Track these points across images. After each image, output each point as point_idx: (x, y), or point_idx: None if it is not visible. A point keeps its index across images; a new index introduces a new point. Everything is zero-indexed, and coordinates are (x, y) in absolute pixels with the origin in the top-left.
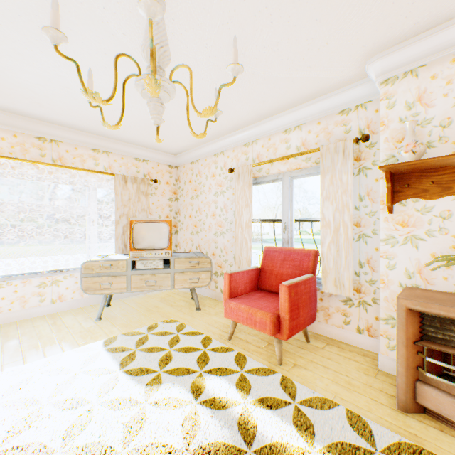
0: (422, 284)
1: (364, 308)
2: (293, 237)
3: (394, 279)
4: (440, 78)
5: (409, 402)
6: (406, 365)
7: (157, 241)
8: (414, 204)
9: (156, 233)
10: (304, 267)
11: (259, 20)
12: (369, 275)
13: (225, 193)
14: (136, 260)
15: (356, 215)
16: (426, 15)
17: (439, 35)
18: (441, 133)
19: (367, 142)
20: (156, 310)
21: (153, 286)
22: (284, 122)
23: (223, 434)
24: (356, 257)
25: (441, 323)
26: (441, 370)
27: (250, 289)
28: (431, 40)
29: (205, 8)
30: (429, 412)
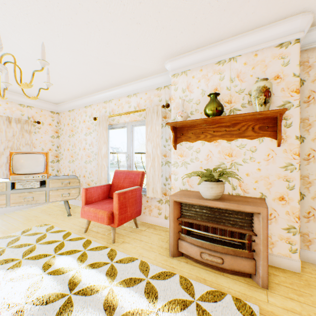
0: (189, 188)
1: (168, 204)
2: (133, 163)
3: (177, 186)
4: (196, 78)
5: (175, 251)
6: (174, 231)
7: (34, 167)
8: (185, 144)
9: (33, 161)
10: (136, 182)
11: (90, 27)
12: (170, 185)
13: (92, 133)
14: (15, 182)
15: (164, 150)
16: (186, 44)
17: (194, 55)
18: (196, 107)
19: (169, 108)
20: (35, 219)
21: (31, 201)
22: (127, 90)
23: (57, 288)
24: (164, 175)
25: (189, 207)
26: (190, 232)
27: (103, 198)
28: (191, 57)
29: (49, 12)
30: (184, 255)
